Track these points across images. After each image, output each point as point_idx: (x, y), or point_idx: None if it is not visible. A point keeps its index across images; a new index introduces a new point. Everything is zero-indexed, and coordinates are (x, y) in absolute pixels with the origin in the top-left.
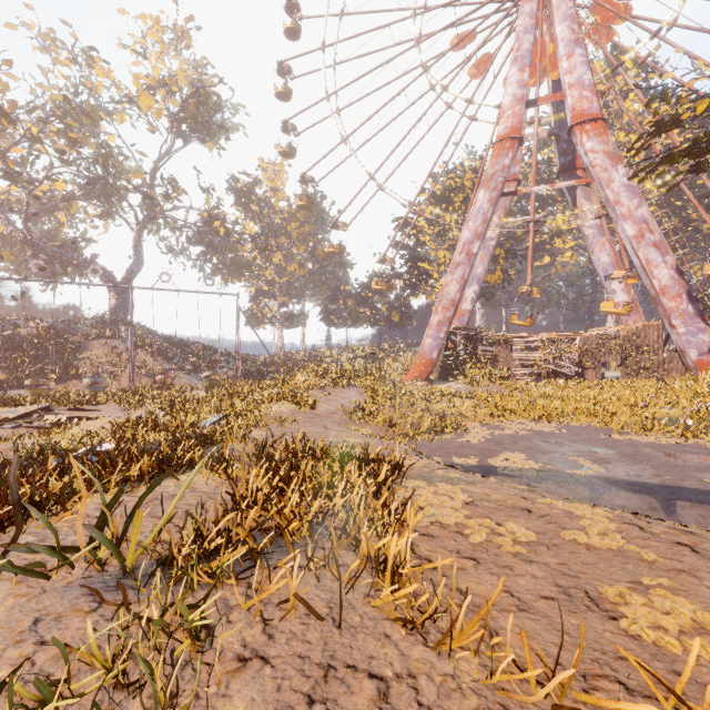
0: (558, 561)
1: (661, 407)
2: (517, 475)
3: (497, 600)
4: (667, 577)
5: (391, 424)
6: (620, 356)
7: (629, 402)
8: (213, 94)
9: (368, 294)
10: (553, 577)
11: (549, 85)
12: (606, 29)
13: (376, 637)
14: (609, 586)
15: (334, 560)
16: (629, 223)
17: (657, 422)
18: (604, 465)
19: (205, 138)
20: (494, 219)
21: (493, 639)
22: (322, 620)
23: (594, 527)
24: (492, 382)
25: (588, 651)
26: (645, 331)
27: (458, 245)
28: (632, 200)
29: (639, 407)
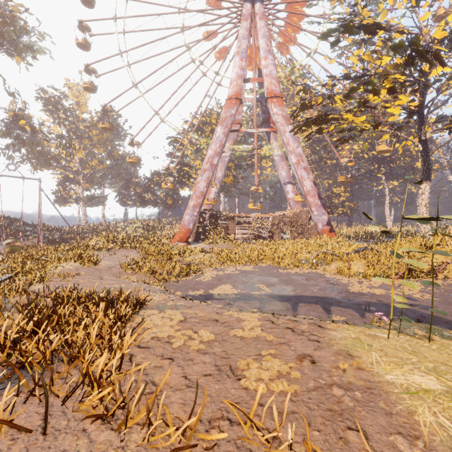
0: (222, 350)
1: (304, 253)
2: (224, 298)
3: (175, 384)
4: (275, 348)
5: (153, 272)
6: (290, 227)
7: (290, 251)
8: (20, 19)
9: (151, 185)
10: (215, 361)
11: (257, 72)
12: (284, 49)
13: (75, 433)
14: (244, 360)
15: (42, 384)
16: (293, 155)
17: (301, 261)
18: (271, 287)
19: (13, 52)
20: (227, 145)
21: (150, 415)
22: (31, 432)
23: (248, 325)
24: (224, 242)
25: (218, 404)
26: (301, 213)
27: (206, 158)
28: (295, 143)
29: (294, 254)
